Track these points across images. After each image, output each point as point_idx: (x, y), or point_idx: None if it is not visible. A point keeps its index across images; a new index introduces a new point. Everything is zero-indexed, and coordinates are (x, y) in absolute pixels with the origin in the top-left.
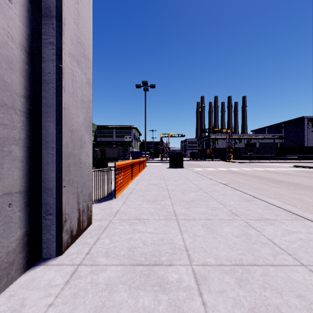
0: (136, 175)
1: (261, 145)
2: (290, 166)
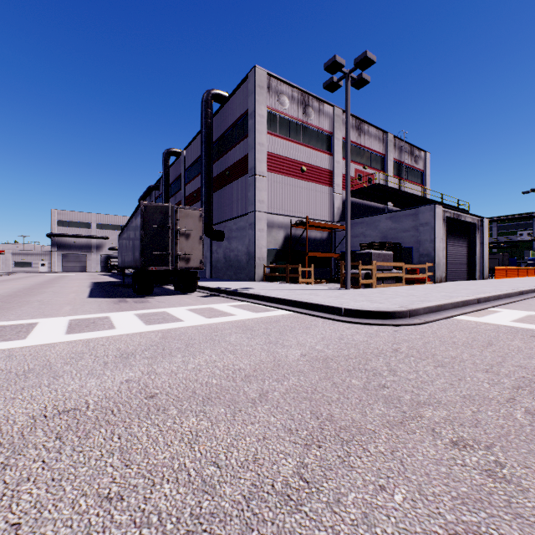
0: (511, 277)
1: None
2: None
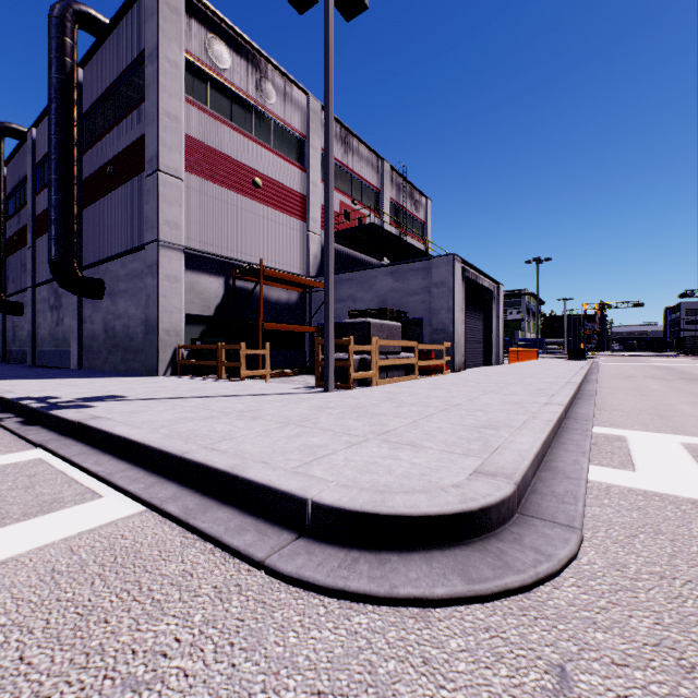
0: (521, 361)
1: None
2: None
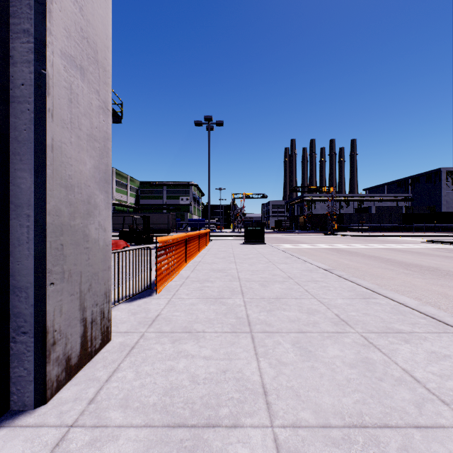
0: (193, 255)
1: (379, 209)
2: (421, 240)
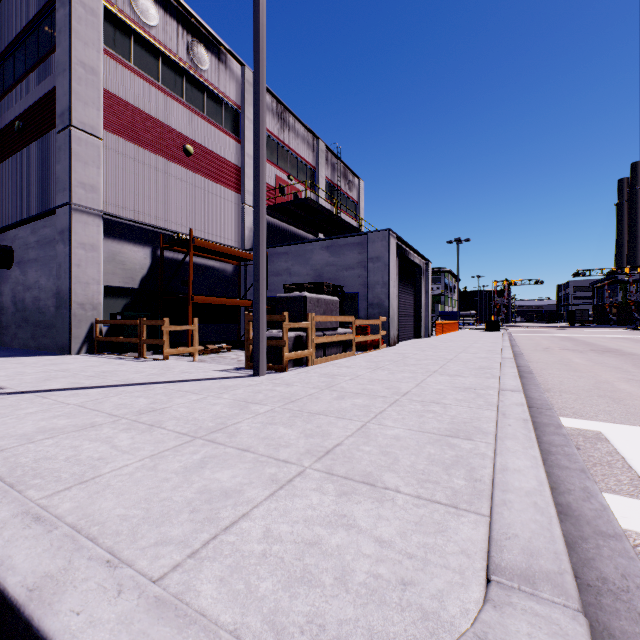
0: (445, 332)
1: None
2: None
